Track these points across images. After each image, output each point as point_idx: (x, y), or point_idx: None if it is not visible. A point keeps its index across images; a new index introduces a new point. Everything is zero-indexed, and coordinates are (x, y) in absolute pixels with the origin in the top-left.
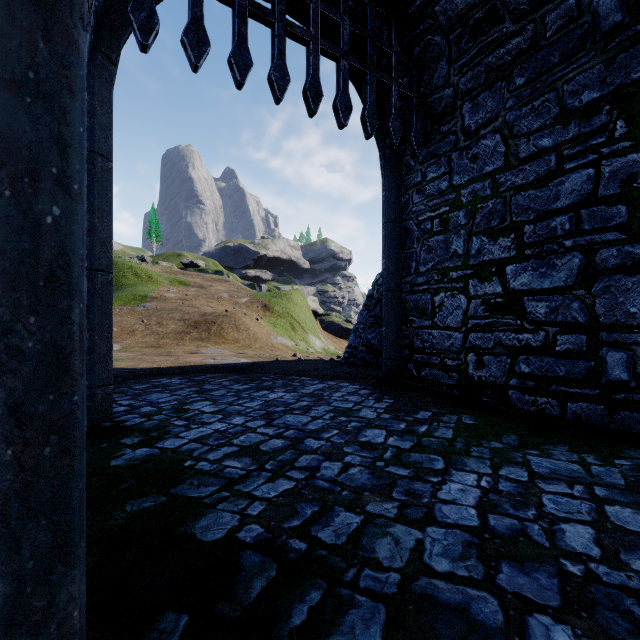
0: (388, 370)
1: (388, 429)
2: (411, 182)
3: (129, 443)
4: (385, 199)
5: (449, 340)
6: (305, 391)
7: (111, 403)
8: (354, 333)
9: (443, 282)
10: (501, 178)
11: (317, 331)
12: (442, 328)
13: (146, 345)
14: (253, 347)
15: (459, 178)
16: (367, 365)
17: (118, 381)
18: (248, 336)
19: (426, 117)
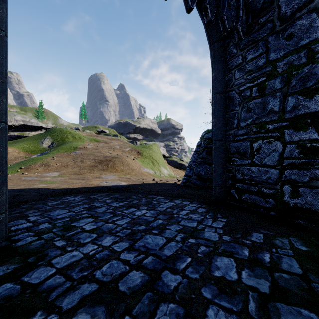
0: (216, 194)
1: (235, 257)
2: (233, 64)
3: (1, 273)
4: (214, 78)
5: (266, 175)
6: (160, 209)
7: (3, 228)
8: (189, 167)
9: (260, 132)
10: (317, 47)
11: (165, 165)
12: (260, 166)
13: (73, 173)
14: (131, 174)
15: (275, 54)
16: (198, 187)
17: (42, 198)
18: (128, 168)
19: (247, 14)
